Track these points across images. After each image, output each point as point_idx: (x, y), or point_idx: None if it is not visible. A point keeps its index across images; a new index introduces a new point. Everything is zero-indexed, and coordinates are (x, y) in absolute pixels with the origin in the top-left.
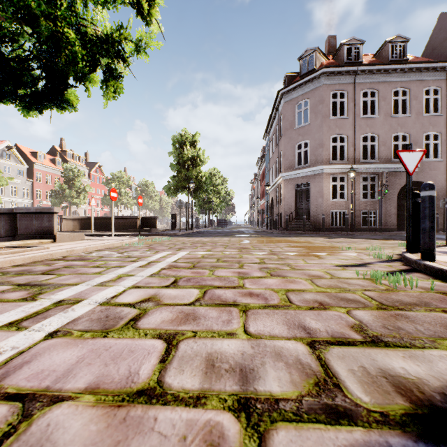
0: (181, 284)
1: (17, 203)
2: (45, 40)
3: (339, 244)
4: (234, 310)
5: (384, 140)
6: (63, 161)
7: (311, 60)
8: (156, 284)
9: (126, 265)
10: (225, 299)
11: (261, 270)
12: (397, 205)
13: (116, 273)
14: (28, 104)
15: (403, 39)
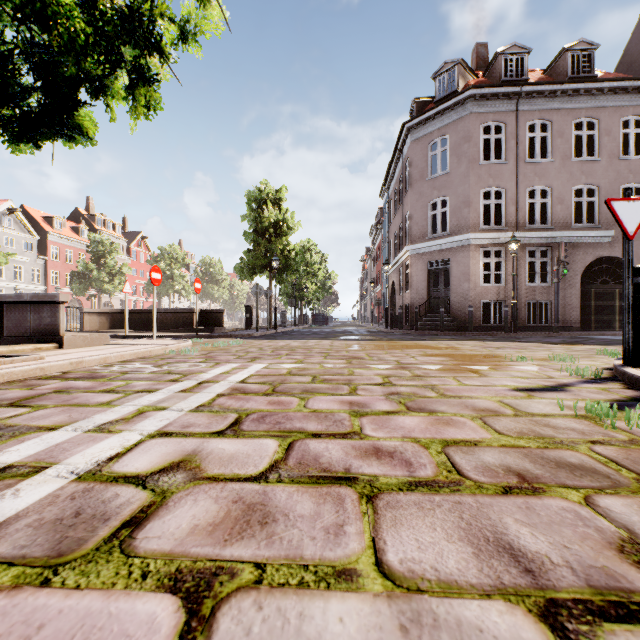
0: (246, 428)
1: (24, 291)
2: (19, 5)
3: (501, 350)
4: (348, 495)
5: (561, 195)
6: (91, 230)
7: (451, 78)
8: (202, 428)
9: (160, 388)
10: (329, 464)
11: (388, 398)
12: (581, 293)
13: (137, 404)
14: (17, 132)
15: (589, 46)
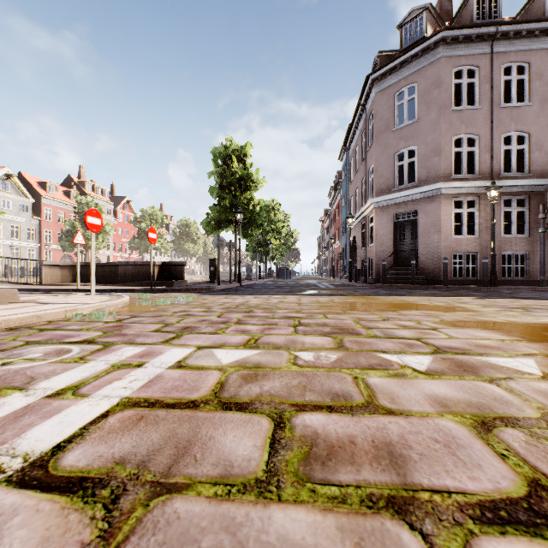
0: None
1: (20, 247)
2: None
3: (542, 314)
4: None
5: (539, 141)
6: (81, 195)
7: (418, 25)
8: None
9: None
10: None
11: None
12: None
13: None
14: None
15: None
